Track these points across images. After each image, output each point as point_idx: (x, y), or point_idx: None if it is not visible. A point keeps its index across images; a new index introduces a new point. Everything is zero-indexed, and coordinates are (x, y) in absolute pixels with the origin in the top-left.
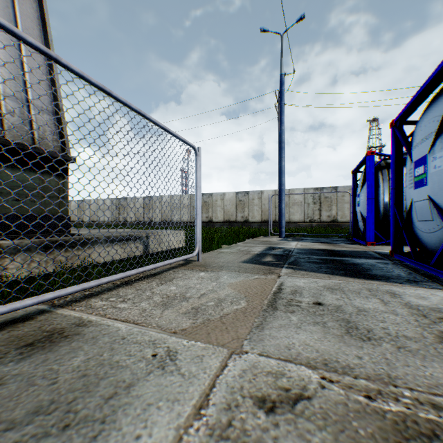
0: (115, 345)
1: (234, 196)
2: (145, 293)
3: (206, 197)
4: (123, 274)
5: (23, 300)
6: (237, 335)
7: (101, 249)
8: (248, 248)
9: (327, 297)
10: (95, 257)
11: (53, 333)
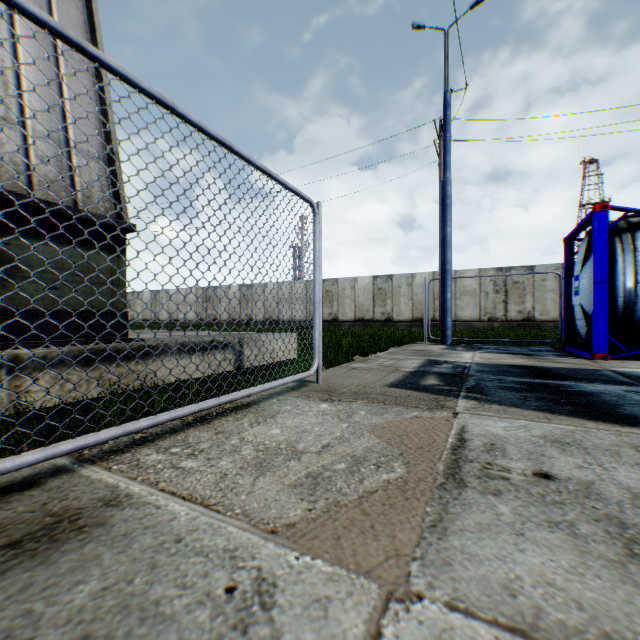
0: (161, 555)
1: (371, 282)
2: (230, 441)
3: (329, 284)
4: (195, 406)
5: (19, 454)
6: (395, 545)
7: (171, 362)
8: (395, 361)
9: (556, 462)
10: (163, 375)
11: (61, 518)
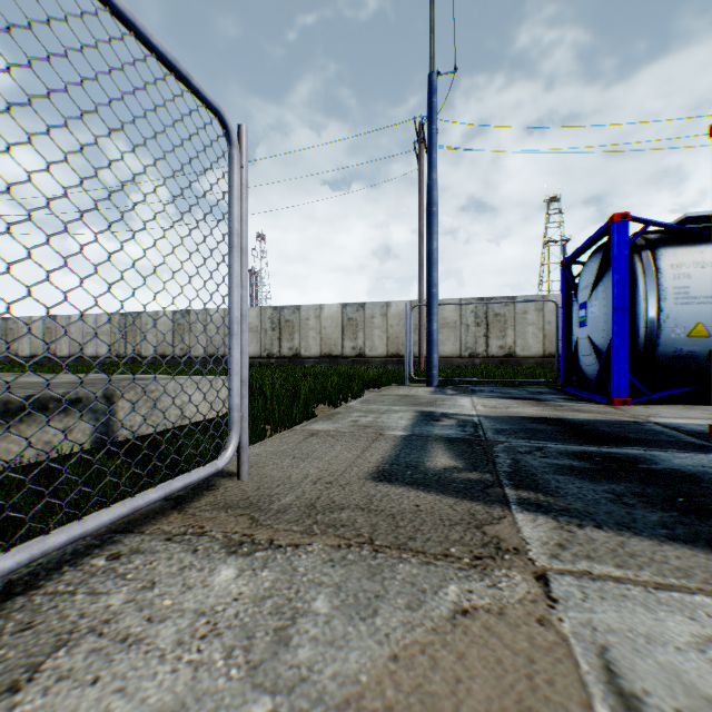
0: None
1: (340, 311)
2: None
3: (289, 313)
4: None
5: None
6: None
7: None
8: (375, 416)
9: None
10: None
11: None
